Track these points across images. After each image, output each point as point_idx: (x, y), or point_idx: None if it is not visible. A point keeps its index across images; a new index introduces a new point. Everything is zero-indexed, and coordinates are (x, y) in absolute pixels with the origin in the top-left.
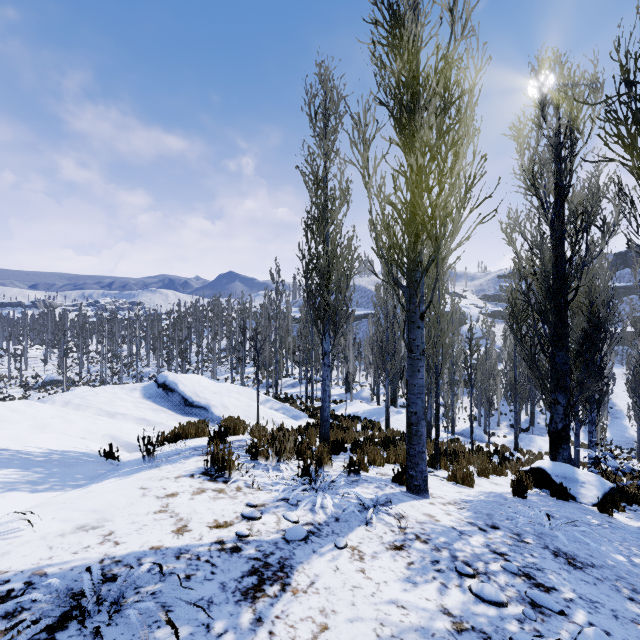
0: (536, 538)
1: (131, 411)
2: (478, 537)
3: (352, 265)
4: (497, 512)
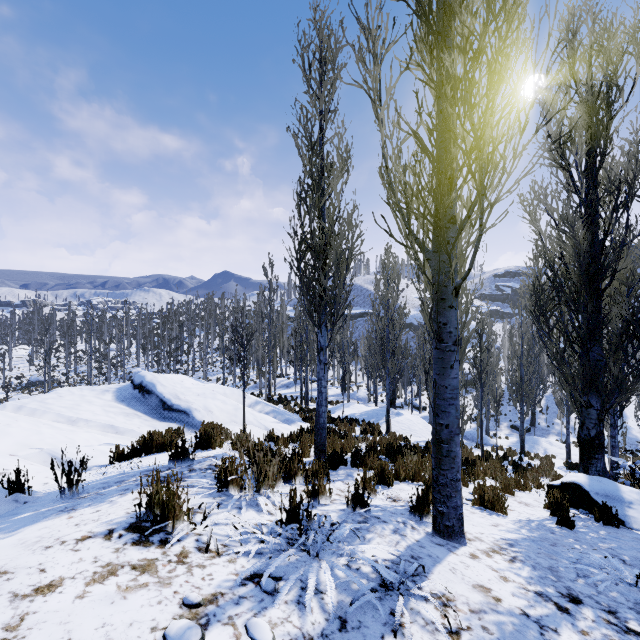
0: (639, 617)
1: (97, 416)
2: (568, 632)
3: (353, 244)
4: (558, 561)
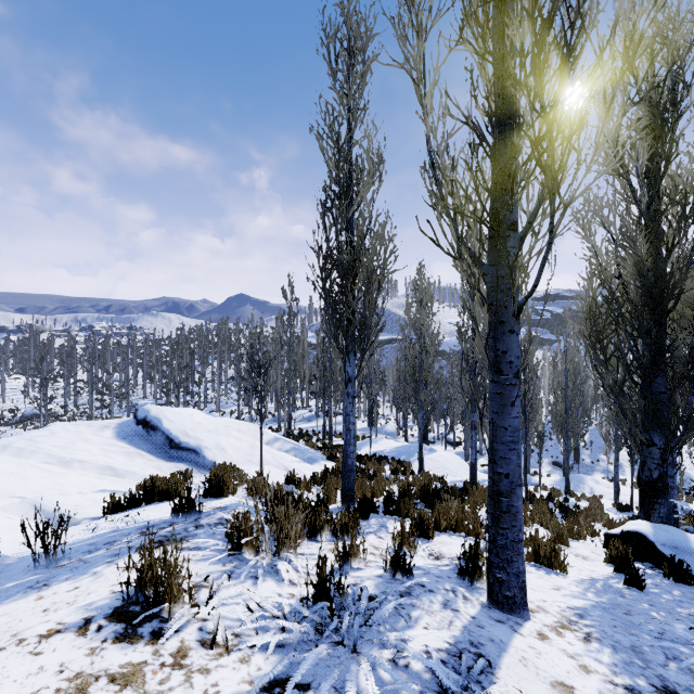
0: None
1: (94, 457)
2: None
3: (386, 260)
4: (640, 638)
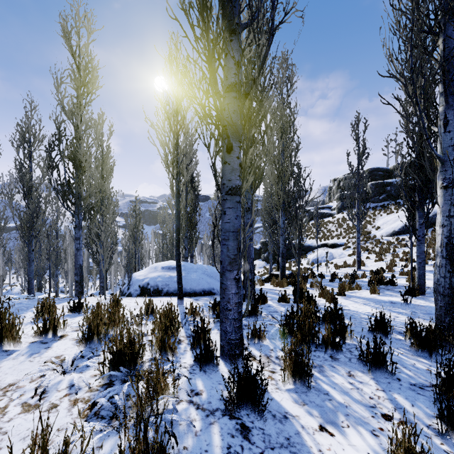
0: None
1: None
2: None
3: (5, 224)
4: None
